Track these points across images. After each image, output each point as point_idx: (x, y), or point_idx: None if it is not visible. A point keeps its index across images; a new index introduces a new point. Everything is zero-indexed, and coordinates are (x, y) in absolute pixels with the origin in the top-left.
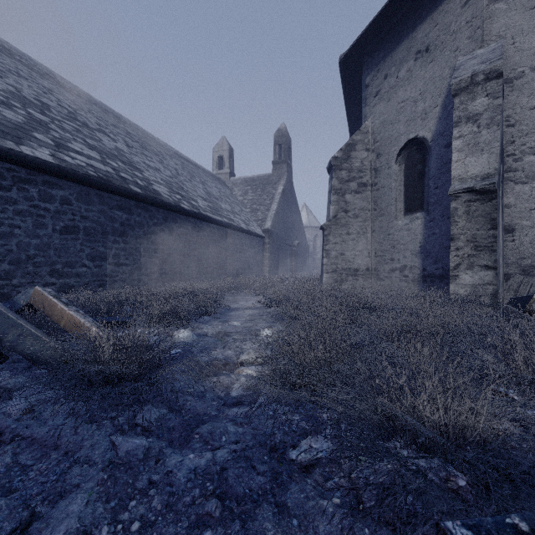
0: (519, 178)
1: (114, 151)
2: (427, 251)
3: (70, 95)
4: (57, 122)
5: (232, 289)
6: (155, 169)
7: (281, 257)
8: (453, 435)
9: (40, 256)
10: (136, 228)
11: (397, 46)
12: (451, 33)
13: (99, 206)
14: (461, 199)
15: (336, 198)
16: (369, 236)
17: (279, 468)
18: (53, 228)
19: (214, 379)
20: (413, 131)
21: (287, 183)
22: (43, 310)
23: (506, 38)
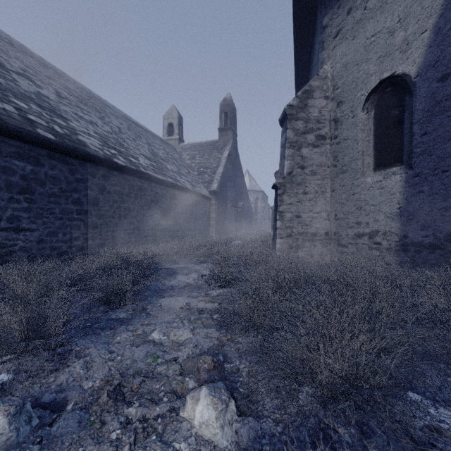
0: None
1: (30, 94)
2: (410, 213)
3: None
4: None
5: (173, 255)
6: (89, 122)
7: (227, 217)
8: None
9: None
10: (48, 184)
11: None
12: None
13: None
14: None
15: (291, 152)
16: (329, 195)
17: None
18: None
19: None
20: (388, 68)
21: (233, 148)
22: None
23: None
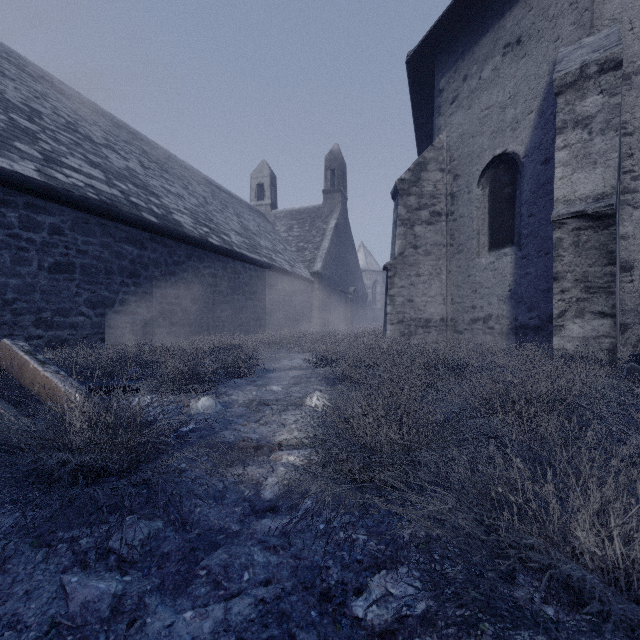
0: (639, 201)
1: (124, 171)
2: (519, 295)
3: (71, 103)
4: (49, 132)
5: (273, 345)
6: (176, 195)
7: (333, 306)
8: (635, 583)
9: (21, 300)
10: (151, 267)
11: (480, 39)
12: (550, 19)
13: (102, 239)
14: (567, 226)
15: (403, 230)
16: (445, 278)
17: (336, 636)
18: (40, 265)
19: (239, 471)
20: (500, 145)
21: (341, 216)
22: (10, 371)
23: (622, 23)
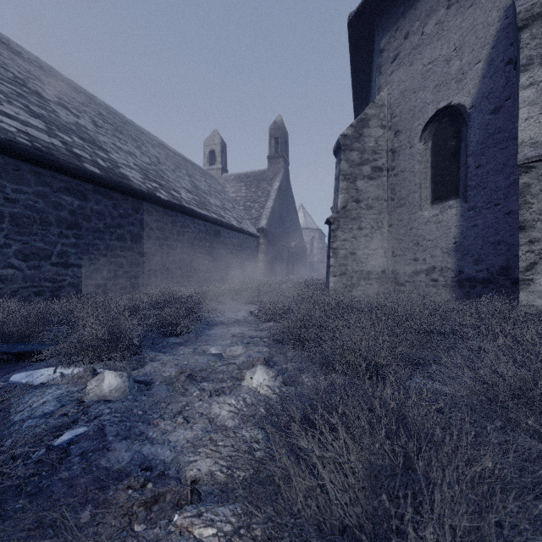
0: None
1: (71, 125)
2: (465, 248)
3: (27, 65)
4: None
5: (219, 296)
6: (128, 153)
7: (277, 259)
8: None
9: None
10: (94, 219)
11: None
12: None
13: (36, 187)
14: (536, 170)
15: (345, 185)
16: (386, 231)
17: None
18: None
19: None
20: (444, 98)
21: (284, 179)
22: None
23: None
